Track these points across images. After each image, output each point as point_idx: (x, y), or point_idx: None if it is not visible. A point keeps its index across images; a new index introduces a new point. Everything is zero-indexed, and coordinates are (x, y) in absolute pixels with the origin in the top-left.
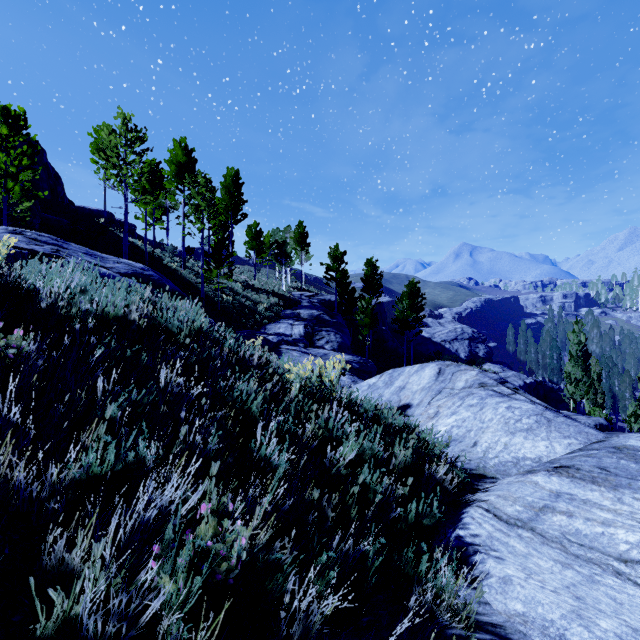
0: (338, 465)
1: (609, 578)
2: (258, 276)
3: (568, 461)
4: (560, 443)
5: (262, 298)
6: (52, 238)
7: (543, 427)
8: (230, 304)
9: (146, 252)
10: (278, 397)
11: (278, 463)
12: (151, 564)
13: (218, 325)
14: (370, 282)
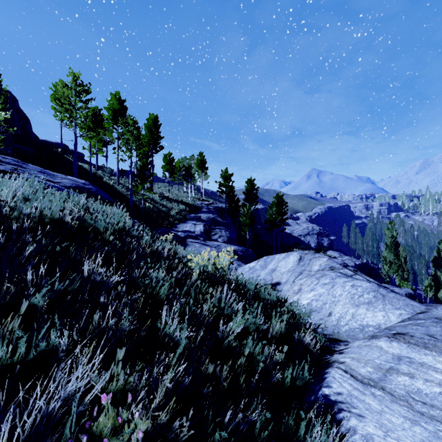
0: (228, 338)
1: None
2: (171, 190)
3: (402, 329)
4: (393, 313)
5: (174, 205)
6: (14, 160)
7: (379, 301)
8: (151, 210)
9: (91, 172)
10: (182, 280)
11: (179, 340)
12: None
13: (138, 225)
14: (249, 194)
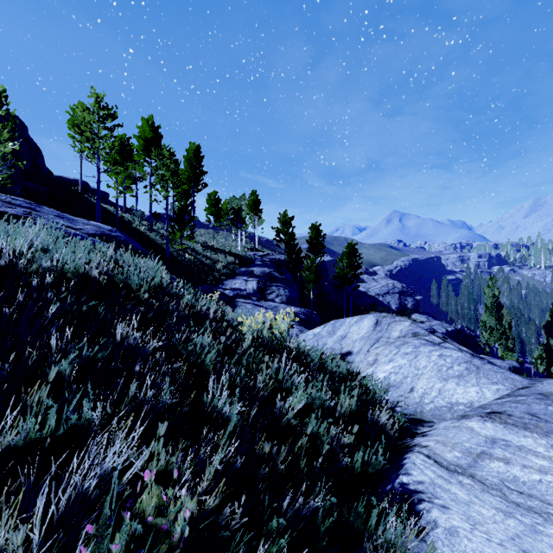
0: (287, 416)
1: (551, 528)
2: (217, 238)
3: (499, 407)
4: (489, 389)
5: (220, 257)
6: (26, 202)
7: (473, 374)
8: (192, 262)
9: (117, 216)
10: (232, 348)
11: (229, 417)
12: (82, 548)
13: (177, 281)
14: (314, 243)
